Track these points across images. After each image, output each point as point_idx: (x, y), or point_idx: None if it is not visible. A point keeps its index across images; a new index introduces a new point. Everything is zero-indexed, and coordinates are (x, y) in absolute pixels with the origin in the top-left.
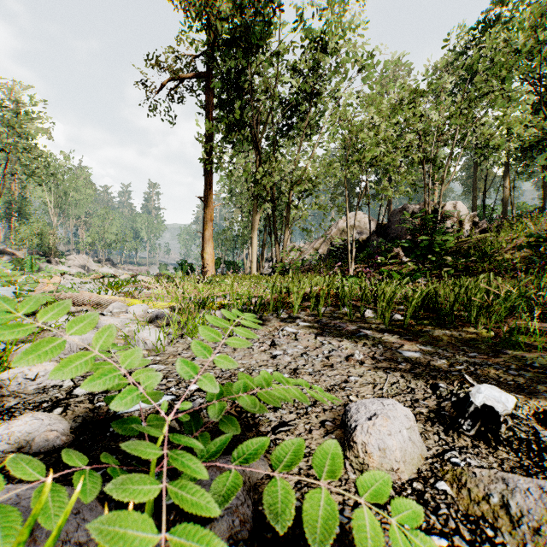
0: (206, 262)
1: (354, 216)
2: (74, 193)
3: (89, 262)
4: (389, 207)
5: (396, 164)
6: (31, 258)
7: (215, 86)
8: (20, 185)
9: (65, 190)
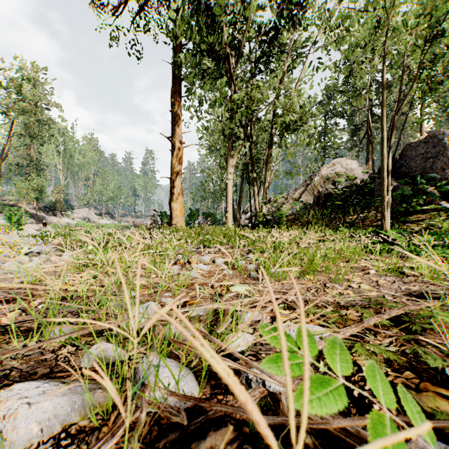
0: (174, 212)
1: (338, 163)
2: (79, 156)
3: (91, 215)
4: (367, 157)
5: (374, 114)
6: (9, 209)
7: (183, 2)
8: (26, 147)
9: (70, 153)
